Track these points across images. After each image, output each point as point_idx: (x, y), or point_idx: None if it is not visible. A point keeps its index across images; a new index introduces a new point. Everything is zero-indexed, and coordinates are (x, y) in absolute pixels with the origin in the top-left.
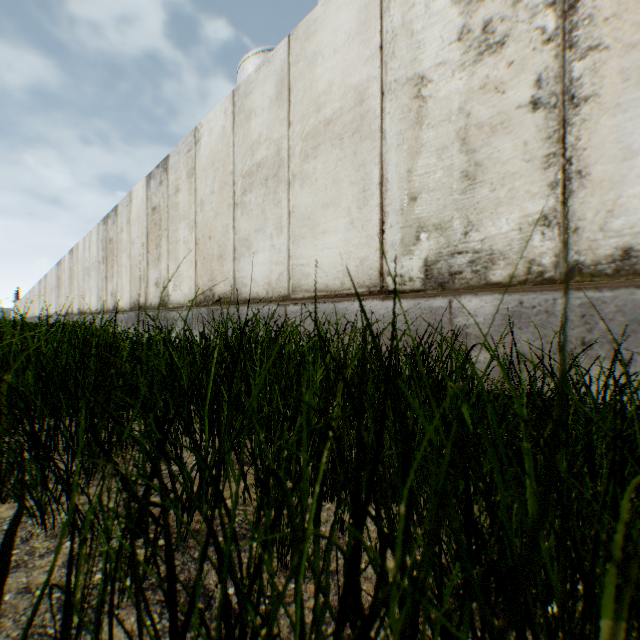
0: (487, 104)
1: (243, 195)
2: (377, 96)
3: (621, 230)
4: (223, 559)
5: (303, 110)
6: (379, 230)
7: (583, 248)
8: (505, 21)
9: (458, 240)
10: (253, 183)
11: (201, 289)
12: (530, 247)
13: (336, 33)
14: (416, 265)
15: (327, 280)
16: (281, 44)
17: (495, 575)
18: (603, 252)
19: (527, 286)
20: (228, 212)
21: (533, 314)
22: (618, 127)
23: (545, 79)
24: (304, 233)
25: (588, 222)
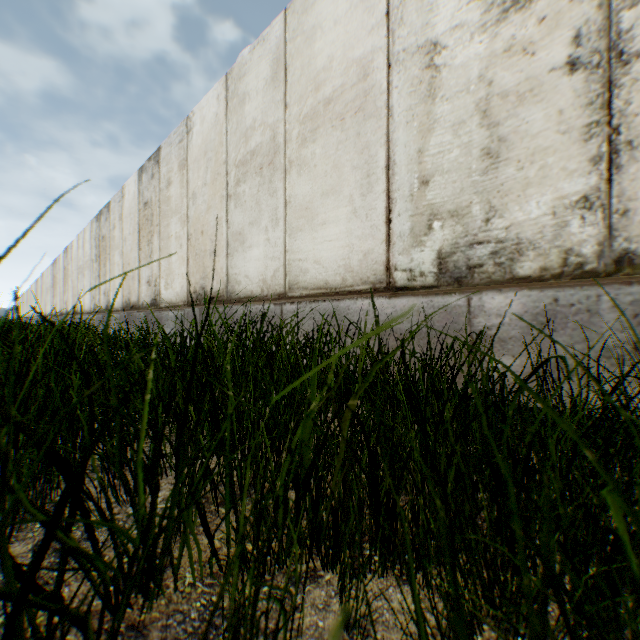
0: (513, 69)
1: (236, 186)
2: (383, 69)
3: None
4: None
5: (300, 90)
6: (385, 219)
7: (635, 234)
8: None
9: (478, 228)
10: (247, 172)
11: (193, 287)
12: (566, 234)
13: (337, 2)
14: (428, 258)
15: (327, 276)
16: (277, 20)
17: None
18: None
19: (563, 280)
20: (221, 204)
21: (571, 313)
22: None
23: (585, 34)
24: (302, 225)
25: None
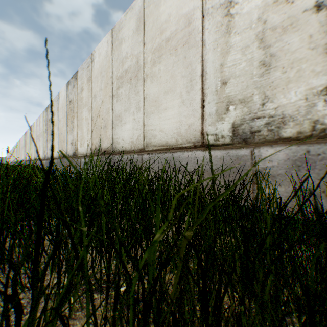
0: (279, 12)
1: (117, 90)
2: (199, 19)
3: None
4: None
5: (152, 34)
6: (201, 105)
7: None
8: None
9: (257, 109)
10: (123, 82)
11: (94, 146)
12: (314, 111)
13: None
14: (226, 127)
15: (167, 139)
16: None
17: None
18: None
19: (312, 139)
20: (109, 100)
21: (318, 160)
22: None
23: None
24: (153, 110)
25: None
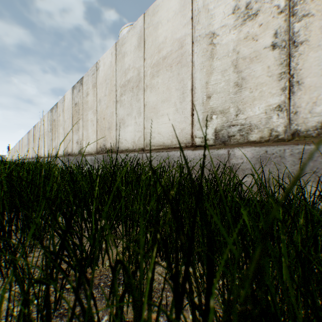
0: (248, 47)
1: (121, 96)
2: (190, 44)
3: (320, 112)
4: (89, 319)
5: (151, 52)
6: (191, 114)
7: (300, 122)
8: (257, 2)
9: (232, 118)
10: (126, 90)
11: (99, 145)
12: (271, 122)
13: (168, 11)
14: (210, 132)
15: (164, 140)
16: (140, 18)
17: (264, 318)
18: (311, 124)
19: (269, 143)
20: (113, 105)
21: (273, 157)
22: (319, 57)
23: (279, 33)
24: (152, 116)
25: (302, 108)
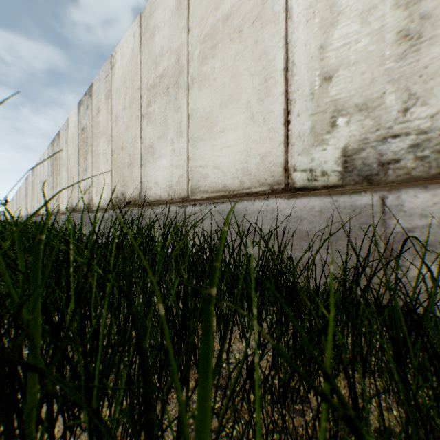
0: None
1: (148, 106)
2: None
3: None
4: None
5: (201, 13)
6: (283, 121)
7: None
8: None
9: (393, 120)
10: (156, 94)
11: (115, 193)
12: None
13: None
14: (331, 156)
15: (225, 180)
16: None
17: None
18: None
19: None
20: (136, 124)
21: None
22: None
23: None
24: (202, 134)
25: None
